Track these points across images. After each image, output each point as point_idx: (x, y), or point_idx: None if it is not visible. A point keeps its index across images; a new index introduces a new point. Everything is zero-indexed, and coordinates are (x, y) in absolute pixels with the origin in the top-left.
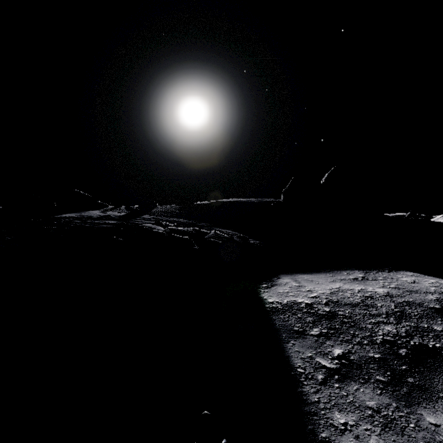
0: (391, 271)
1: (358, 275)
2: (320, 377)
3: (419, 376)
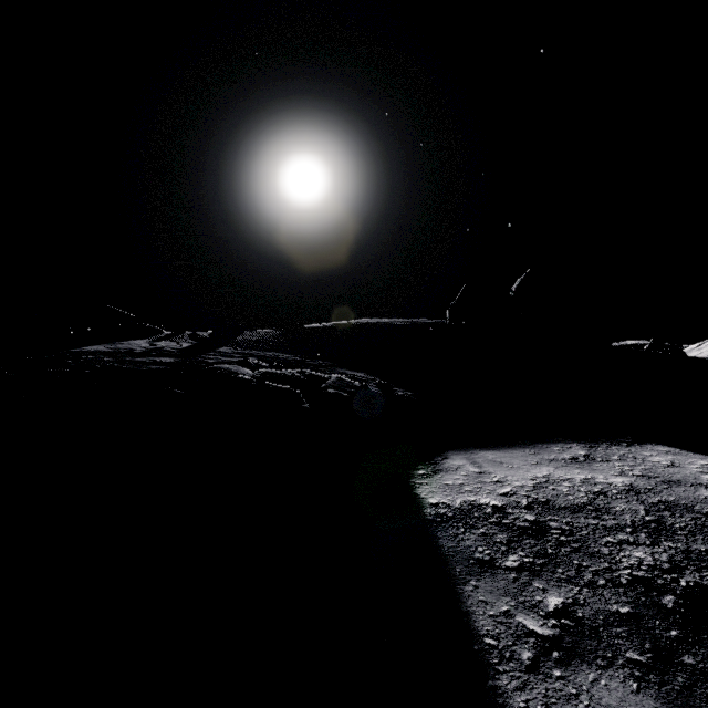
0: (632, 445)
1: (577, 453)
2: (525, 656)
3: (703, 651)
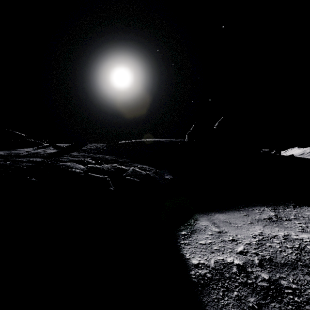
0: (295, 207)
1: (270, 214)
2: None
3: None
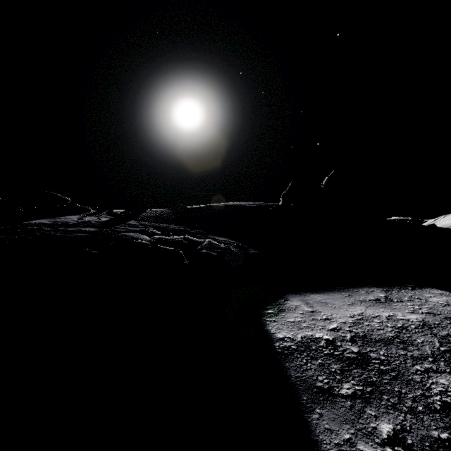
0: (415, 289)
1: (379, 295)
2: None
3: None
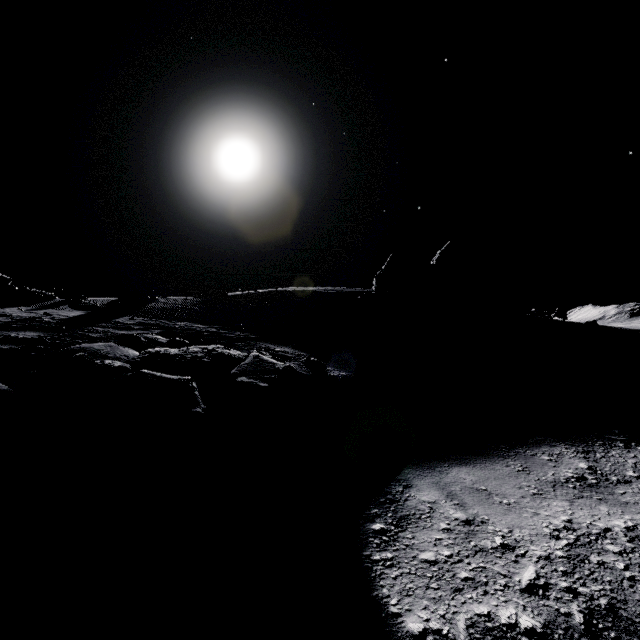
0: (630, 446)
1: (577, 465)
2: None
3: None
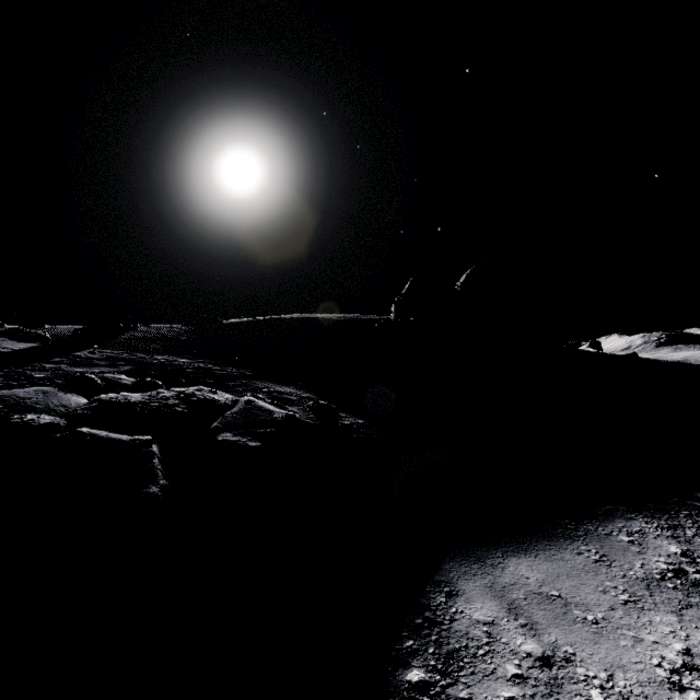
0: None
1: (668, 549)
2: None
3: None
